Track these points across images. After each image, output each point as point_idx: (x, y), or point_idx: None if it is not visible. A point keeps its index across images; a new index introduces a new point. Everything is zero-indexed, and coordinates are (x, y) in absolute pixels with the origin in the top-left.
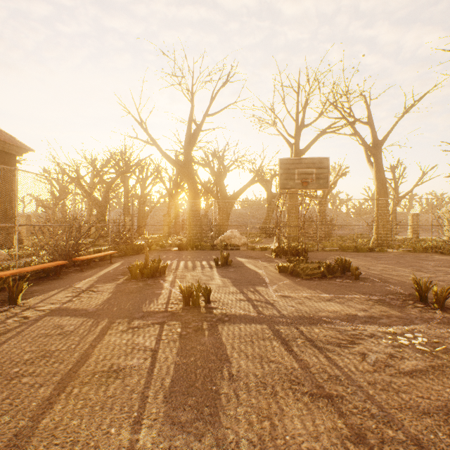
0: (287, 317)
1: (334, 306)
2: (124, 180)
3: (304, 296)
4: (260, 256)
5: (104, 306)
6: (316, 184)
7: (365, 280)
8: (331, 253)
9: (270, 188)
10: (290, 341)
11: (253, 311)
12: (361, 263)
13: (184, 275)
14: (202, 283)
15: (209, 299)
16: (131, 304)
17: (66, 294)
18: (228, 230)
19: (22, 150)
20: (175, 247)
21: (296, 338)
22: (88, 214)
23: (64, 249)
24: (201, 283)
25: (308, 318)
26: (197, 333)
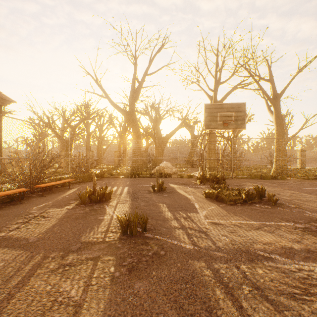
0: (223, 250)
1: (266, 236)
2: (86, 125)
3: (234, 223)
4: (188, 182)
5: (46, 235)
6: (234, 125)
7: (282, 206)
8: (243, 180)
9: (193, 131)
10: (234, 289)
11: (188, 242)
12: (271, 189)
13: (126, 200)
14: (141, 208)
15: (146, 228)
16: (72, 233)
17: (17, 221)
18: (163, 162)
19: (7, 101)
20: (122, 175)
21: (240, 284)
22: (60, 150)
23: (28, 178)
24: (140, 208)
25: (245, 253)
26: (131, 275)
